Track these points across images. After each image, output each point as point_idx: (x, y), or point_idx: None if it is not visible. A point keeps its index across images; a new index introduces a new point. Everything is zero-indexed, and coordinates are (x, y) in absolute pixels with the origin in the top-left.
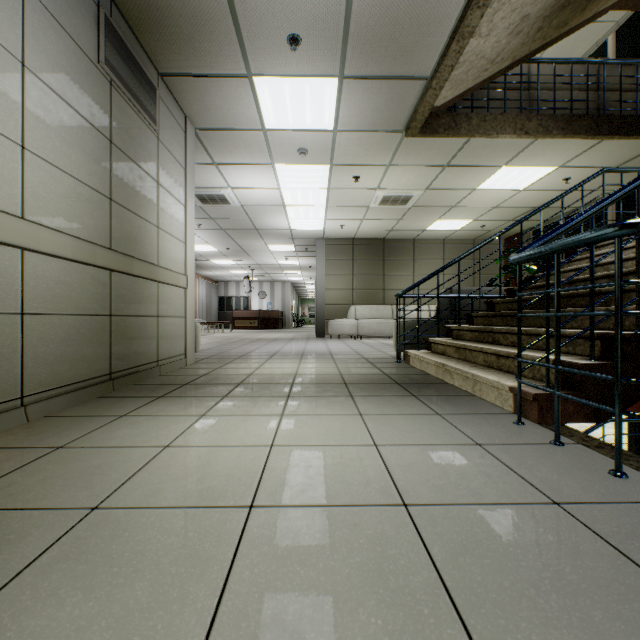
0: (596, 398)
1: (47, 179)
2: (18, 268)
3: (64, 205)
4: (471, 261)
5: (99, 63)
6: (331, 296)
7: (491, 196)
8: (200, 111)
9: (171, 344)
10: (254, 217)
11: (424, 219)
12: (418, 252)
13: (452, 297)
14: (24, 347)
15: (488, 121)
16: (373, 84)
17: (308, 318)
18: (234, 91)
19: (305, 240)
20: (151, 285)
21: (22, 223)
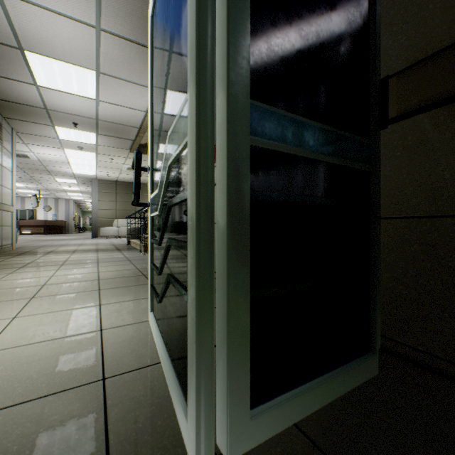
0: None
1: None
2: None
3: None
4: None
5: None
6: (102, 213)
7: None
8: (23, 128)
9: (7, 239)
10: (47, 165)
11: None
12: None
13: None
14: None
15: None
16: (112, 137)
17: (89, 226)
18: (44, 127)
19: (84, 178)
20: (0, 212)
21: None
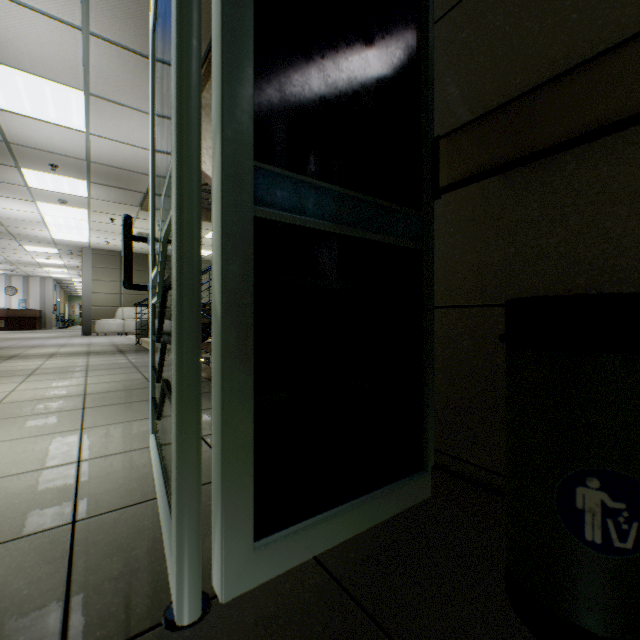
0: None
1: None
2: None
3: None
4: None
5: None
6: (99, 299)
7: None
8: None
9: None
10: (10, 225)
11: None
12: None
13: None
14: None
15: None
16: (112, 188)
17: (80, 318)
18: (4, 169)
19: (70, 247)
20: None
21: None
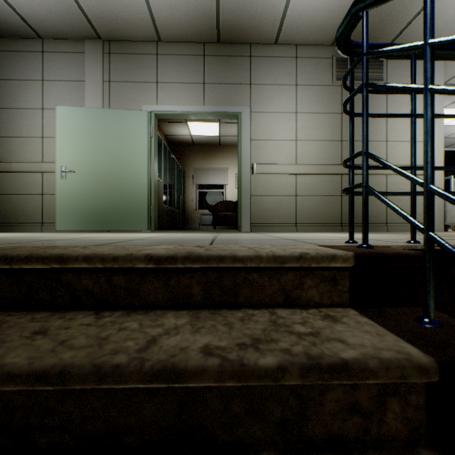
0: None
1: (305, 147)
2: (294, 181)
3: (313, 153)
4: None
5: (332, 84)
6: None
7: None
8: None
9: None
10: None
11: None
12: None
13: None
14: (296, 207)
15: None
16: None
17: None
18: (440, 6)
19: None
20: (378, 178)
21: (293, 166)
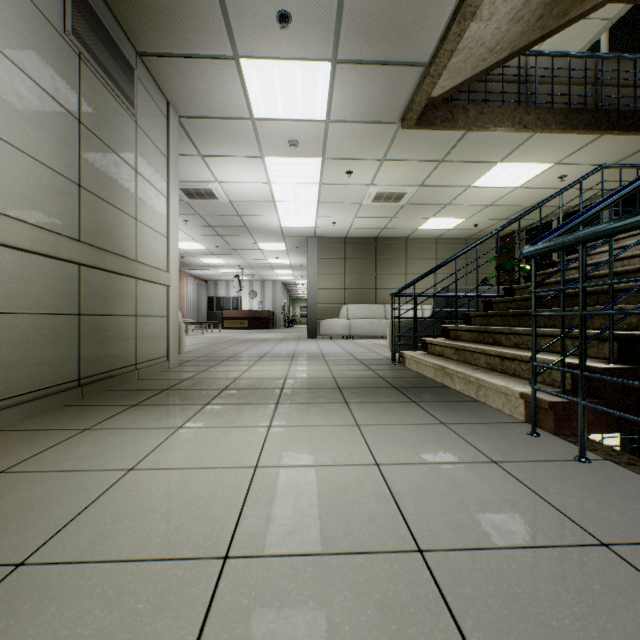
0: (617, 406)
1: None
2: None
3: (20, 189)
4: (464, 260)
5: (65, 32)
6: (323, 295)
7: (486, 194)
8: (183, 97)
9: (151, 346)
10: (243, 213)
11: (417, 217)
12: (411, 251)
13: (449, 296)
14: None
15: (486, 114)
16: (368, 70)
17: (299, 318)
18: (220, 75)
19: (296, 238)
20: (128, 282)
21: None
